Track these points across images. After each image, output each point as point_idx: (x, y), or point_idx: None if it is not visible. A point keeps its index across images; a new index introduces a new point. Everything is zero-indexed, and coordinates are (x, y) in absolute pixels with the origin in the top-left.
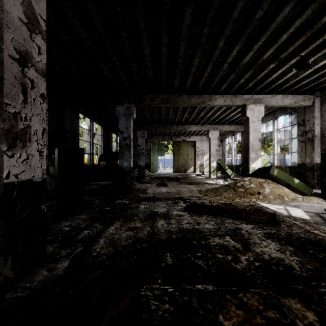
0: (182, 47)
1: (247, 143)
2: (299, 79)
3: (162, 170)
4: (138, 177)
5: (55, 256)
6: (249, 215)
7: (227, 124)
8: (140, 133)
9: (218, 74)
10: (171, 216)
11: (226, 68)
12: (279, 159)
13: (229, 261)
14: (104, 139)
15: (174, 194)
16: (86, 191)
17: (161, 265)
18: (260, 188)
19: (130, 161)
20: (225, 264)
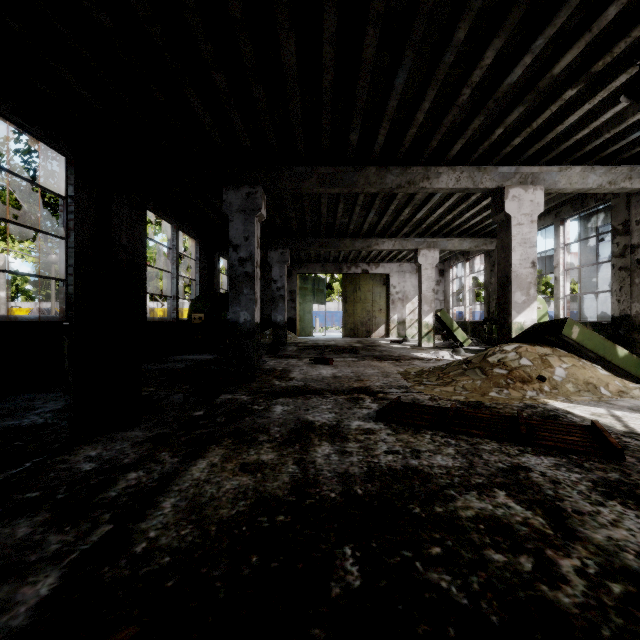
0: (369, 42)
1: (506, 271)
2: (623, 130)
3: (321, 333)
4: (271, 345)
5: (26, 558)
6: (537, 432)
7: (456, 236)
8: (276, 256)
9: (448, 114)
10: (347, 434)
11: (466, 102)
12: (568, 307)
13: (531, 577)
14: (202, 268)
15: (349, 382)
16: (158, 375)
17: (329, 593)
18: (543, 368)
19: (254, 309)
20: (523, 590)
